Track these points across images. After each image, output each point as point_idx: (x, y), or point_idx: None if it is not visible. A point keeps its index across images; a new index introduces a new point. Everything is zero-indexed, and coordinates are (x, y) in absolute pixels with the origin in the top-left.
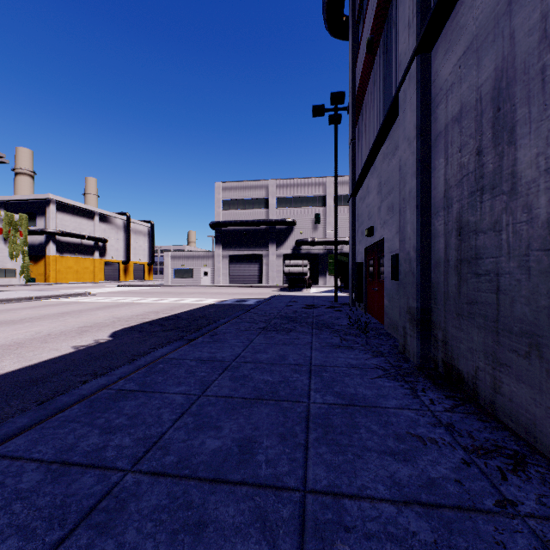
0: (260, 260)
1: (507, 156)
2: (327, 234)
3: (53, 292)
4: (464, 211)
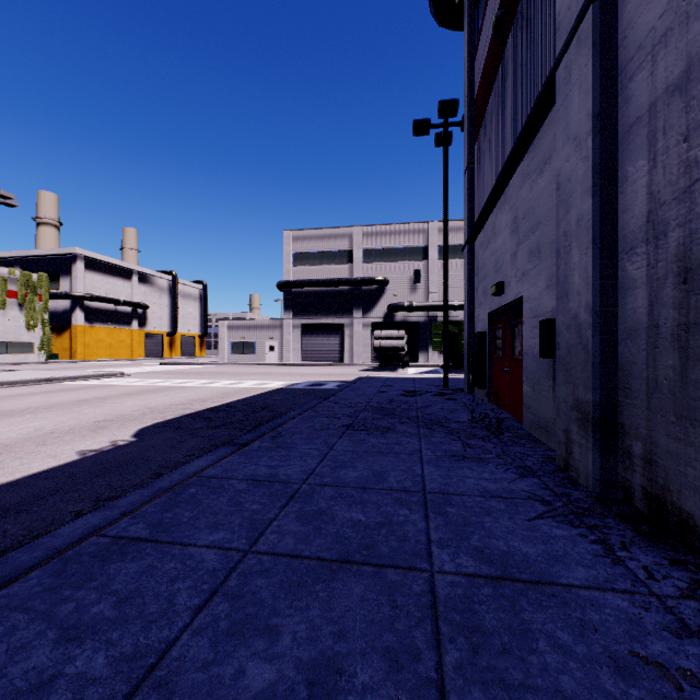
0: (342, 331)
1: None
2: (430, 296)
3: (76, 372)
4: (696, 241)
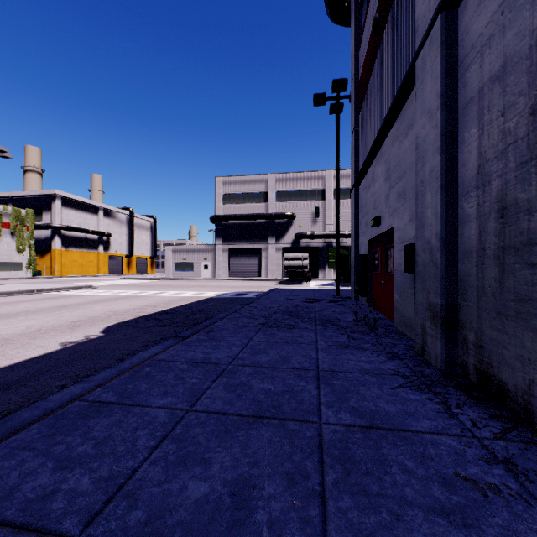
0: (260, 254)
1: None
2: (327, 227)
3: (56, 285)
4: (509, 188)
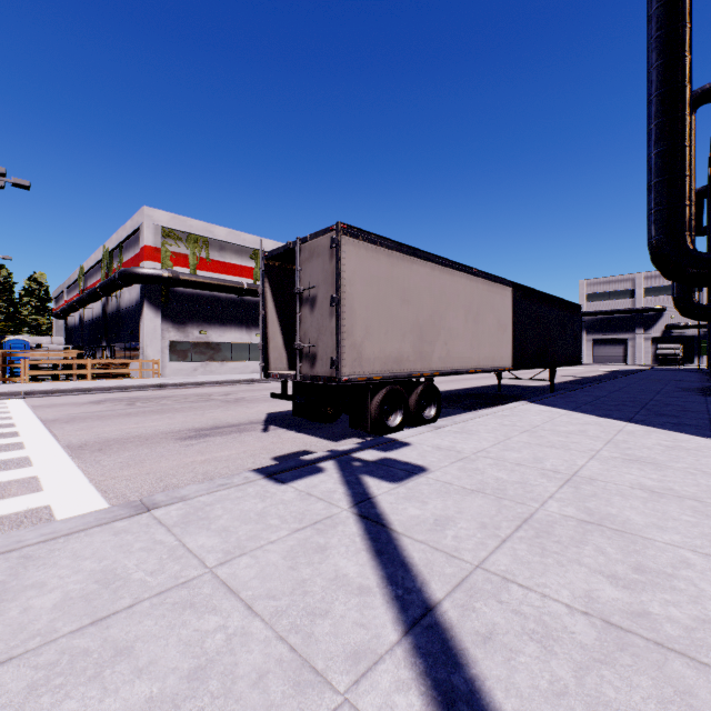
0: (625, 343)
1: None
2: None
3: None
4: None
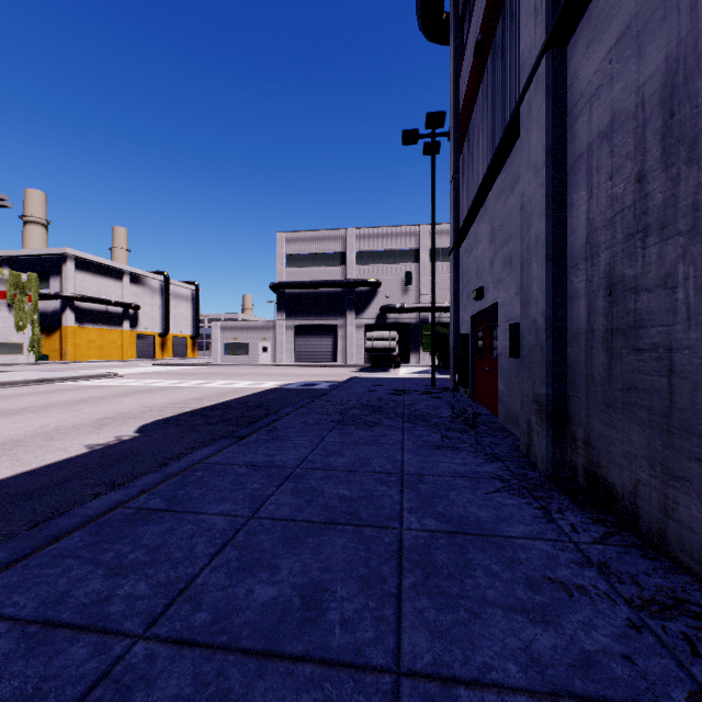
0: (335, 332)
1: (685, 181)
2: (421, 298)
3: (69, 373)
4: (617, 262)
